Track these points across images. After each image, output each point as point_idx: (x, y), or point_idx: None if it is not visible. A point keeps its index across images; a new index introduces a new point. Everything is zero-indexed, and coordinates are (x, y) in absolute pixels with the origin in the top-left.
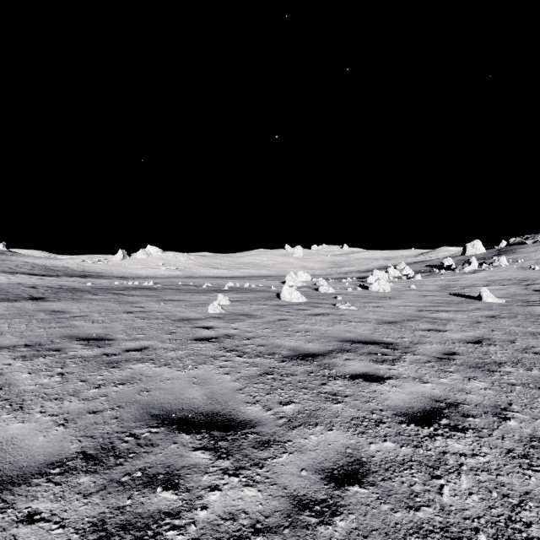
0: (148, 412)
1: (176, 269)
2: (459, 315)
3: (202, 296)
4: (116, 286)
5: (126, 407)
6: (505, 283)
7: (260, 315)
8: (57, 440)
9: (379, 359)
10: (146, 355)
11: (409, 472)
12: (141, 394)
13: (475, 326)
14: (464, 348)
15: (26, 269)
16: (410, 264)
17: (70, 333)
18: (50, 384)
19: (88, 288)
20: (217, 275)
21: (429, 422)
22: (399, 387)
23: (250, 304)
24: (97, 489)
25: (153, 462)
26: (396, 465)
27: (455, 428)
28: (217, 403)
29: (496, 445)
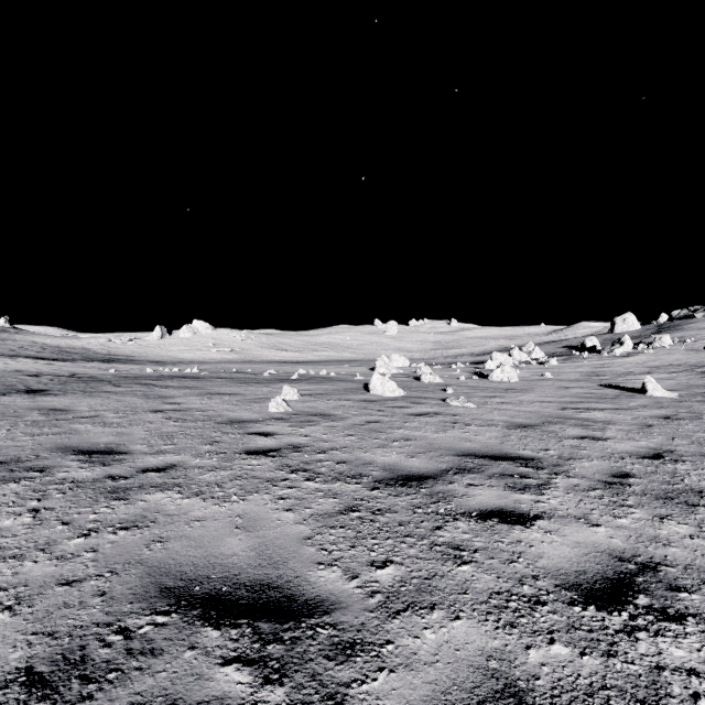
0: (157, 582)
1: (231, 351)
2: (619, 416)
3: (263, 388)
4: (147, 374)
5: (123, 573)
6: (673, 371)
7: (341, 415)
8: None
9: (518, 485)
10: (170, 478)
11: None
12: (151, 547)
13: (646, 431)
14: (640, 467)
15: (33, 351)
16: (540, 345)
17: (67, 443)
18: (12, 529)
19: (109, 377)
20: (284, 359)
21: (618, 601)
22: (556, 534)
23: (327, 399)
24: None
25: (147, 693)
26: (581, 697)
27: (663, 613)
28: (270, 565)
29: None
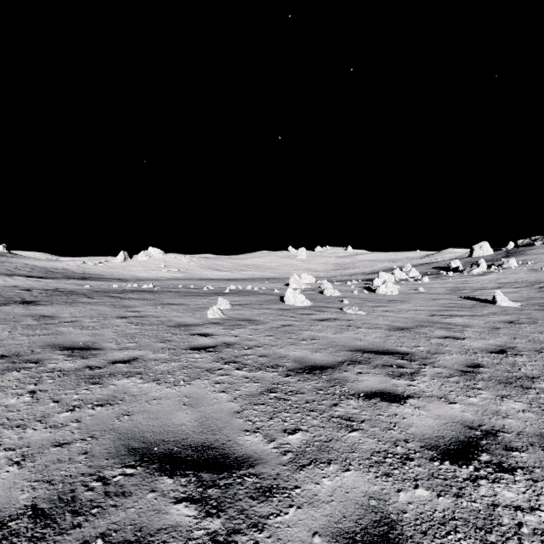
0: (126, 444)
1: (178, 271)
2: (475, 321)
3: (202, 299)
4: (114, 289)
5: (100, 438)
6: (517, 286)
7: (262, 320)
8: (5, 487)
9: (395, 373)
10: (134, 368)
11: (455, 538)
12: (120, 419)
13: (494, 332)
14: (488, 359)
15: (25, 271)
16: (416, 266)
17: (54, 341)
18: (16, 405)
19: (84, 291)
20: (219, 277)
21: (467, 458)
22: (423, 409)
23: (252, 308)
24: None
25: (120, 522)
26: (436, 526)
27: (499, 467)
28: (209, 432)
29: None
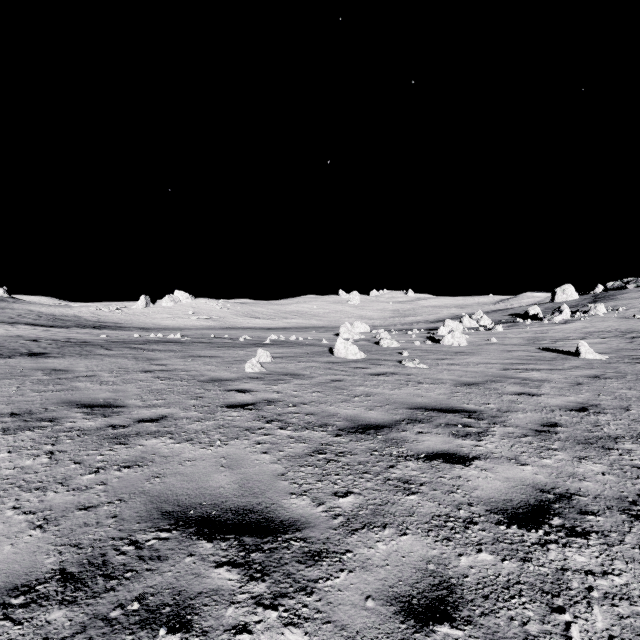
0: (159, 507)
1: (209, 319)
2: (554, 375)
3: (239, 351)
4: (135, 339)
5: (130, 501)
6: (606, 336)
7: (309, 374)
8: (29, 551)
9: (460, 433)
10: (163, 427)
11: (519, 602)
12: (151, 481)
13: (576, 388)
14: (567, 418)
15: (30, 319)
16: (488, 313)
17: (70, 398)
18: (33, 467)
19: (101, 342)
20: (257, 326)
21: (537, 522)
22: (490, 471)
23: (296, 361)
24: (73, 632)
25: (157, 586)
26: (499, 590)
27: (572, 531)
28: (251, 495)
29: (633, 557)
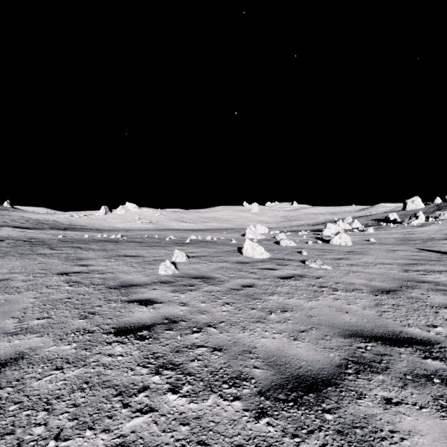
0: None
1: (150, 223)
2: None
3: (161, 250)
4: (83, 239)
5: None
6: None
7: (219, 277)
8: None
9: None
10: None
11: None
12: None
13: None
14: None
15: (18, 223)
16: (355, 218)
17: None
18: None
19: (53, 241)
20: (184, 228)
21: None
22: None
23: (209, 260)
24: None
25: None
26: None
27: None
28: None
29: None
